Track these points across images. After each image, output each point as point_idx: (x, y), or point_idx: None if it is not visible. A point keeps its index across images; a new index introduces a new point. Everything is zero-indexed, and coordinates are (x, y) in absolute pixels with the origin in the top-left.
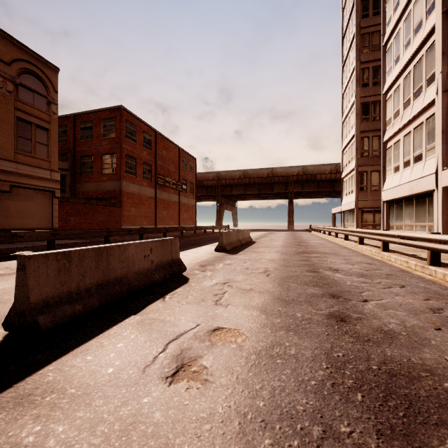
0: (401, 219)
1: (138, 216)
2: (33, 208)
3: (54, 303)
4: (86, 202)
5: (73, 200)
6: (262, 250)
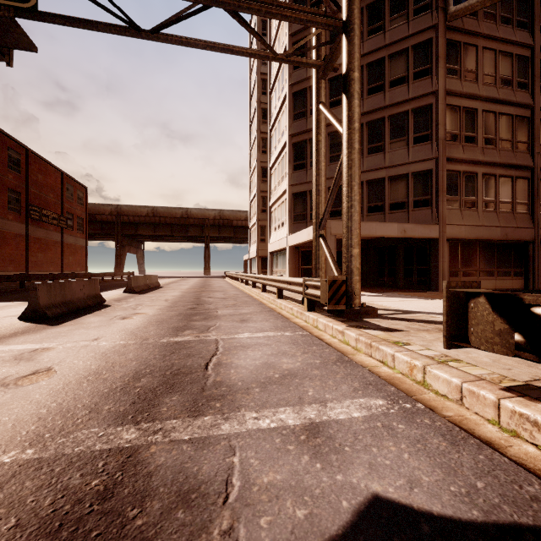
0: (277, 266)
1: (1, 260)
2: None
3: (48, 307)
4: None
5: None
6: (168, 291)
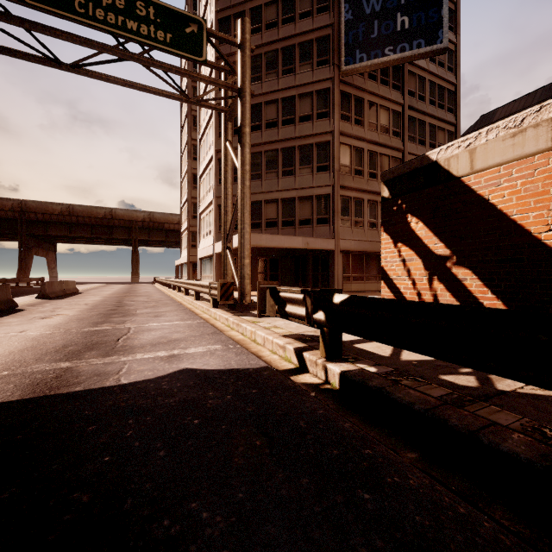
0: (206, 272)
1: None
2: None
3: None
4: None
5: None
6: (88, 297)
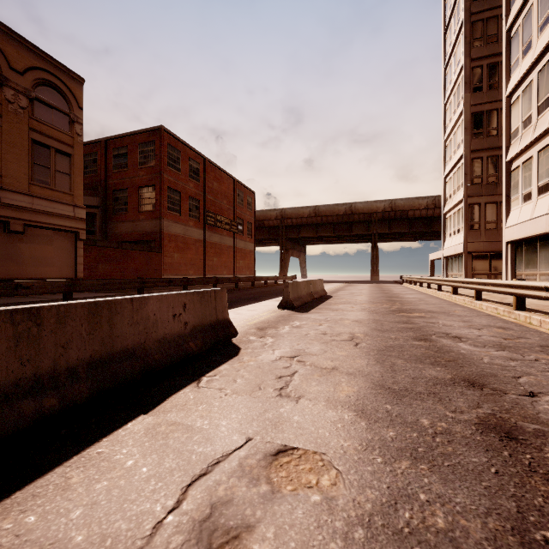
0: (534, 266)
1: (183, 264)
2: (52, 253)
3: (4, 396)
4: (118, 246)
5: (101, 243)
6: (342, 307)
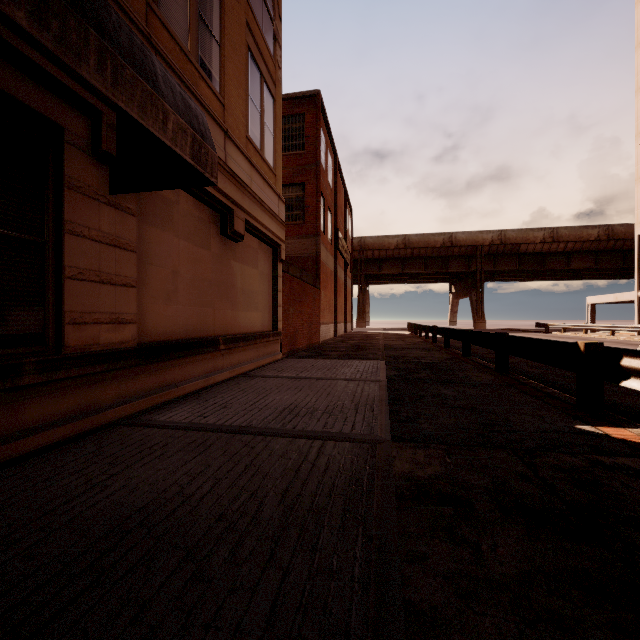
0: None
1: (325, 307)
2: (256, 283)
3: None
4: (299, 275)
5: (291, 269)
6: None
